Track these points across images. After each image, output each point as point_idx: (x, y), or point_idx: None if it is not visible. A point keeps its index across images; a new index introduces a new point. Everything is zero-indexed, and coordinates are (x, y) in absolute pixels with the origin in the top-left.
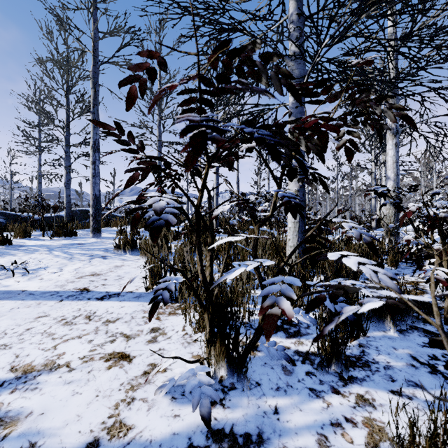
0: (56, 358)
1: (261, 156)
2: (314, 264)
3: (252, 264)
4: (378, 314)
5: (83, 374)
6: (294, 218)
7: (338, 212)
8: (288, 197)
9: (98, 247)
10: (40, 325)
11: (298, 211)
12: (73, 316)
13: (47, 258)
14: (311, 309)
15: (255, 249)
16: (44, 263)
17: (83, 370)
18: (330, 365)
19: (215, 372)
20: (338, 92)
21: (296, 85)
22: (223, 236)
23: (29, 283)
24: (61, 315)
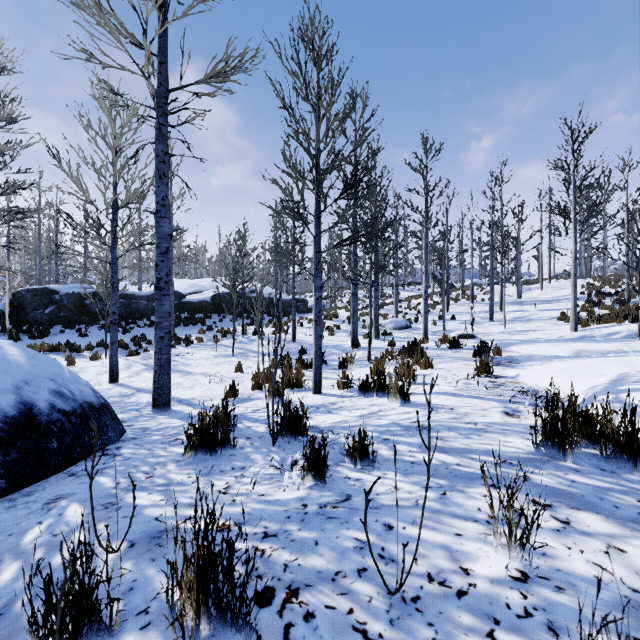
0: None
1: None
2: None
3: None
4: None
5: None
6: None
7: None
8: None
9: None
10: None
11: None
12: None
13: None
14: None
15: None
16: None
17: None
18: None
19: None
20: None
21: None
22: None
23: None
24: None
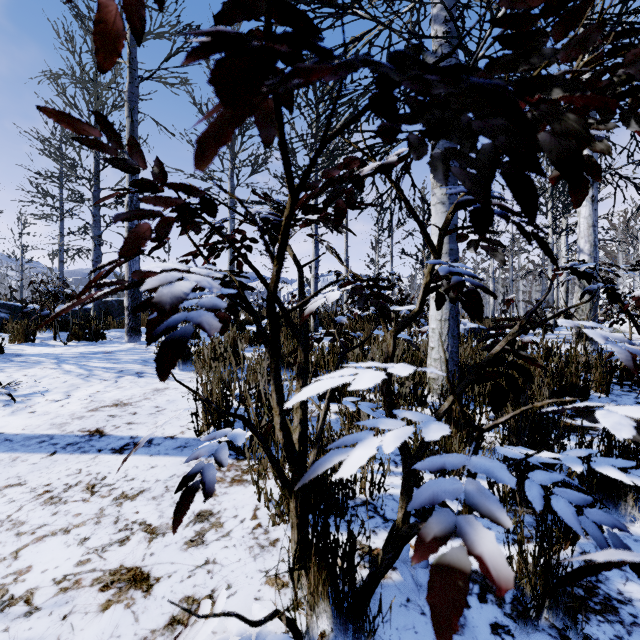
0: (11, 581)
1: (401, 194)
2: (500, 404)
3: (396, 433)
4: (607, 490)
5: (52, 622)
6: (478, 318)
7: (507, 303)
8: (445, 278)
9: (133, 357)
10: (5, 503)
11: (463, 302)
12: (66, 486)
13: (52, 376)
14: (571, 580)
15: (389, 377)
16: (44, 384)
17: (54, 612)
18: (540, 611)
19: (310, 632)
20: (594, 26)
21: (503, 1)
22: (325, 339)
23: (10, 420)
24: (45, 483)
